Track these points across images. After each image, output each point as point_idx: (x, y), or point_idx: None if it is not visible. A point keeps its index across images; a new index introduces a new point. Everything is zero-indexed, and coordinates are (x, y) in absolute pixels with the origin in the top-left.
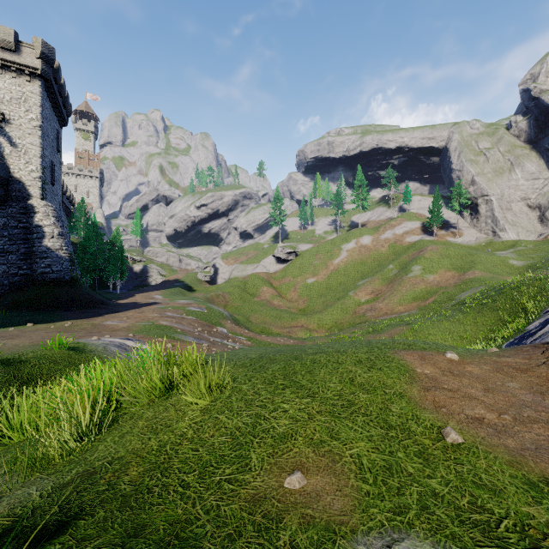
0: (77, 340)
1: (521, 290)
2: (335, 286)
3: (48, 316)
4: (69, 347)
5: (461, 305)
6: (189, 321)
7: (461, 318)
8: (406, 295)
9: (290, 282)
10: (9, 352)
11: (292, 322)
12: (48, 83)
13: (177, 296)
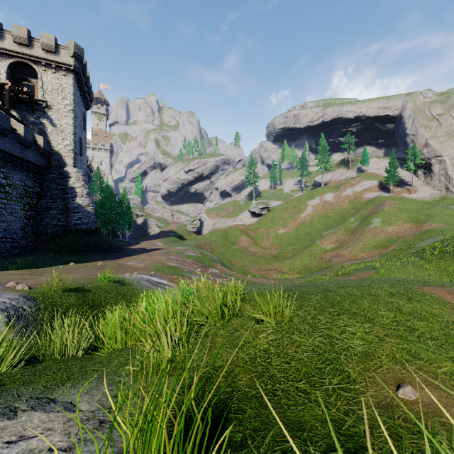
0: (115, 275)
1: None
2: (303, 236)
3: (82, 257)
4: (114, 281)
5: (421, 253)
6: (189, 263)
7: (423, 264)
8: (367, 244)
9: (263, 233)
10: (73, 283)
11: (267, 265)
12: (78, 76)
13: (173, 243)
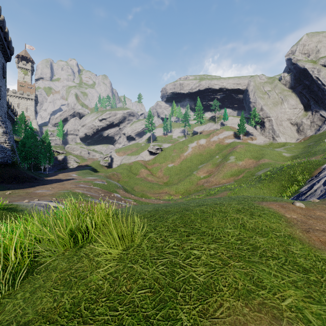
0: (12, 202)
1: (293, 169)
2: (185, 168)
3: None
4: (4, 208)
5: (259, 178)
6: (95, 189)
7: (260, 186)
8: (226, 173)
9: (158, 166)
10: None
11: (160, 190)
12: None
13: (87, 175)
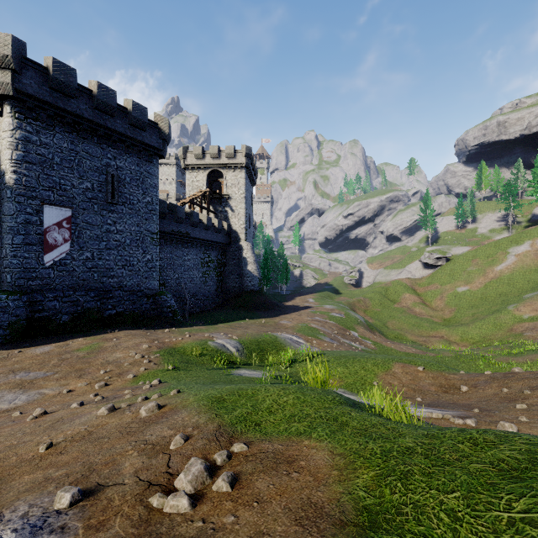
0: (272, 333)
1: None
2: (493, 296)
3: (252, 314)
4: (271, 337)
5: None
6: (329, 325)
7: None
8: None
9: (436, 290)
10: (253, 337)
11: (430, 331)
12: (248, 169)
13: (325, 300)
